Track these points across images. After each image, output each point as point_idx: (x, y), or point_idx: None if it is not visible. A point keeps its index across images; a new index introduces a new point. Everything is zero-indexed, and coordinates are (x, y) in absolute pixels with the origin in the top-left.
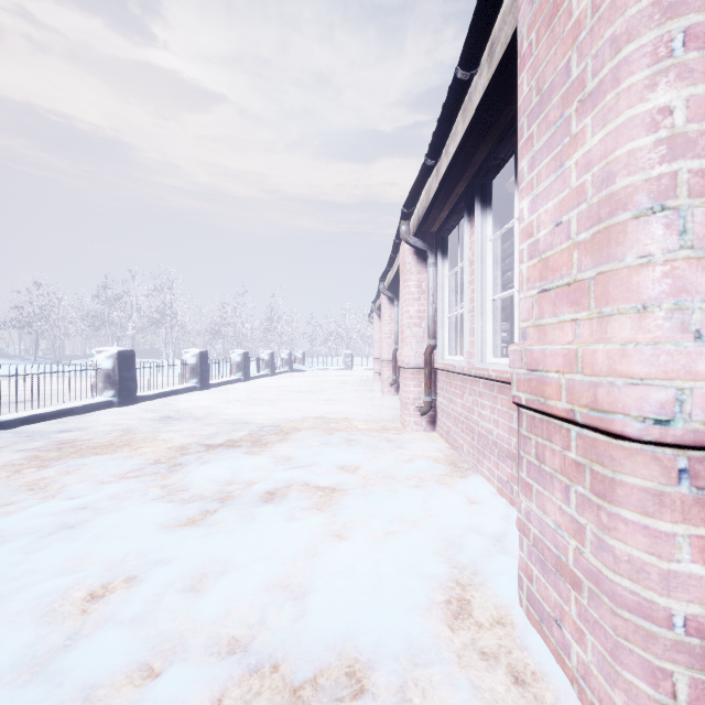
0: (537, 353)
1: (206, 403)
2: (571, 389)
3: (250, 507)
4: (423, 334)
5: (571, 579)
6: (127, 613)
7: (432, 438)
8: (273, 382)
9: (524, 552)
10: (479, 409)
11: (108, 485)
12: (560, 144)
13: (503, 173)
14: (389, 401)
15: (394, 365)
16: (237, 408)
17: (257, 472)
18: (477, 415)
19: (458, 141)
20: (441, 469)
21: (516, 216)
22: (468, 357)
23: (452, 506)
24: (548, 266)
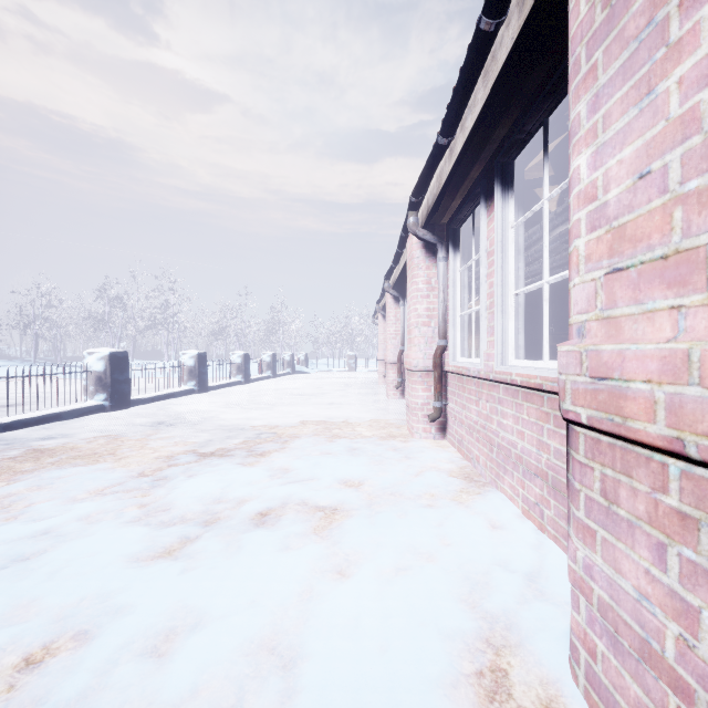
0: (608, 354)
1: (203, 407)
2: (676, 407)
3: (238, 533)
4: (432, 334)
5: (670, 680)
6: (64, 691)
7: (442, 447)
8: (275, 385)
9: (582, 615)
10: (499, 417)
11: (80, 504)
12: (646, 63)
13: (528, 150)
14: (394, 405)
15: (400, 367)
16: (235, 412)
17: (249, 487)
18: (496, 425)
19: (478, 111)
20: (455, 485)
21: (545, 196)
22: (486, 359)
23: (472, 533)
24: (623, 235)
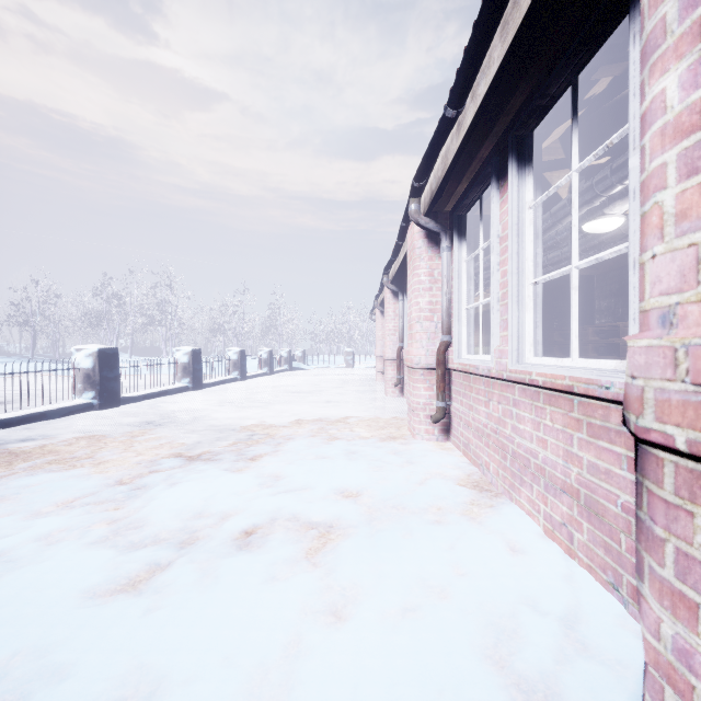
0: None
1: (196, 405)
2: None
3: (217, 558)
4: (435, 329)
5: None
6: None
7: (447, 451)
8: (271, 382)
9: None
10: (514, 422)
11: (42, 520)
12: None
13: (548, 120)
14: (393, 403)
15: (399, 364)
16: (228, 411)
17: (235, 499)
18: (511, 429)
19: (494, 72)
20: (464, 496)
21: (574, 167)
22: (498, 356)
23: (490, 559)
24: None
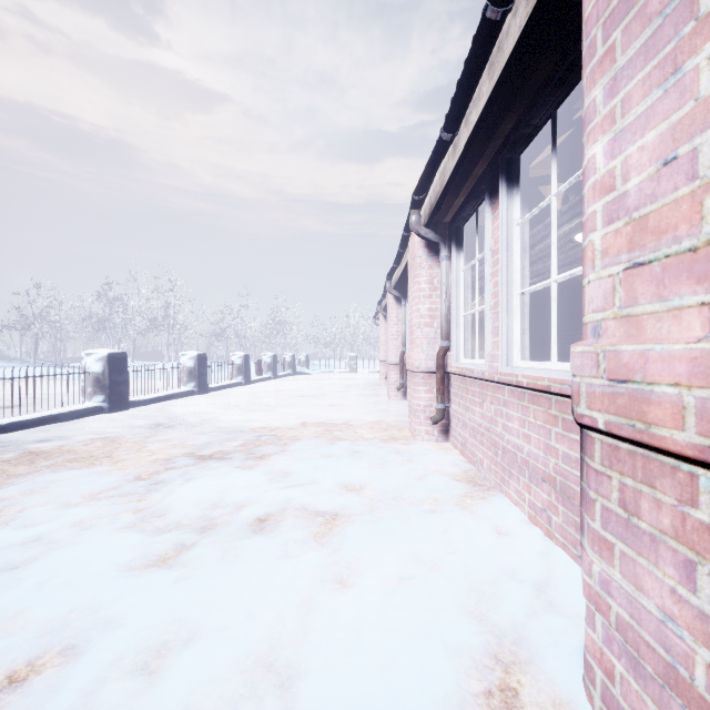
0: (629, 355)
1: (202, 409)
2: (709, 414)
3: (235, 540)
4: (435, 335)
5: None
6: None
7: (445, 450)
8: (275, 386)
9: (598, 633)
10: (504, 420)
11: (73, 509)
12: (672, 40)
13: (534, 145)
14: (396, 406)
15: (402, 368)
16: (234, 414)
17: (247, 492)
18: (501, 428)
19: (483, 105)
20: (459, 489)
21: (553, 191)
22: (490, 360)
23: (477, 540)
24: (645, 227)
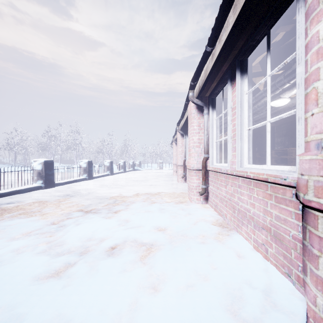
0: None
1: (89, 187)
2: None
3: (97, 260)
4: (201, 151)
5: None
6: None
7: (206, 208)
8: (125, 176)
9: None
10: (239, 195)
11: (15, 241)
12: None
13: (255, 52)
14: (181, 186)
15: (184, 167)
16: (104, 189)
17: (107, 231)
18: (237, 199)
19: (230, 29)
20: (215, 230)
21: (268, 74)
22: (231, 164)
23: (228, 261)
24: None
